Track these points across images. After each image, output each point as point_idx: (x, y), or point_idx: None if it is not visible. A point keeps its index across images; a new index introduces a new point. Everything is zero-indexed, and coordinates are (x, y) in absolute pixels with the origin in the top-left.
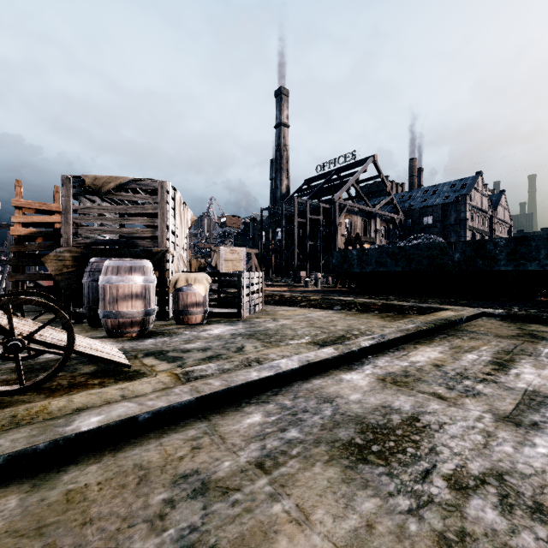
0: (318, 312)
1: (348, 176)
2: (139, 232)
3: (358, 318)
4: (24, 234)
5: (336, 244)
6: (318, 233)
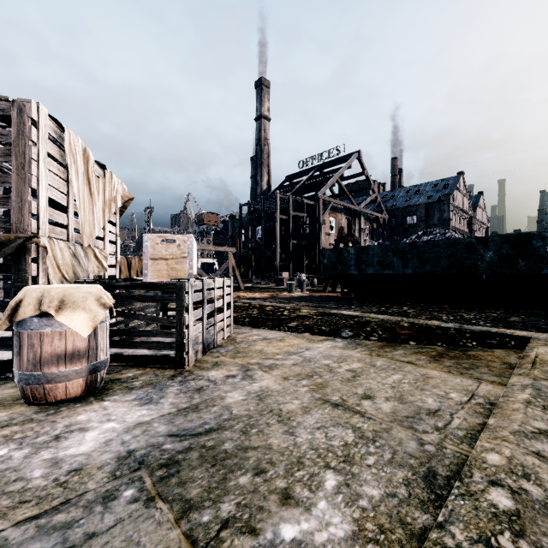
0: (320, 346)
1: (332, 173)
2: None
3: (397, 364)
4: None
5: (320, 243)
6: (300, 231)
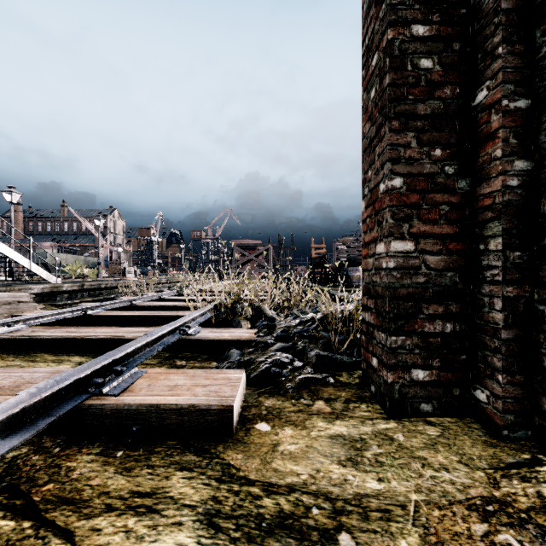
0: None
1: None
2: (356, 257)
3: None
4: (315, 257)
5: None
6: None
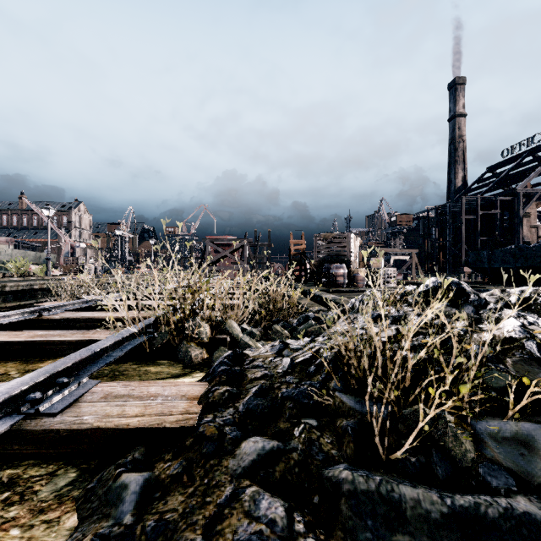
0: None
1: None
2: (339, 253)
3: None
4: (294, 254)
5: (519, 237)
6: None
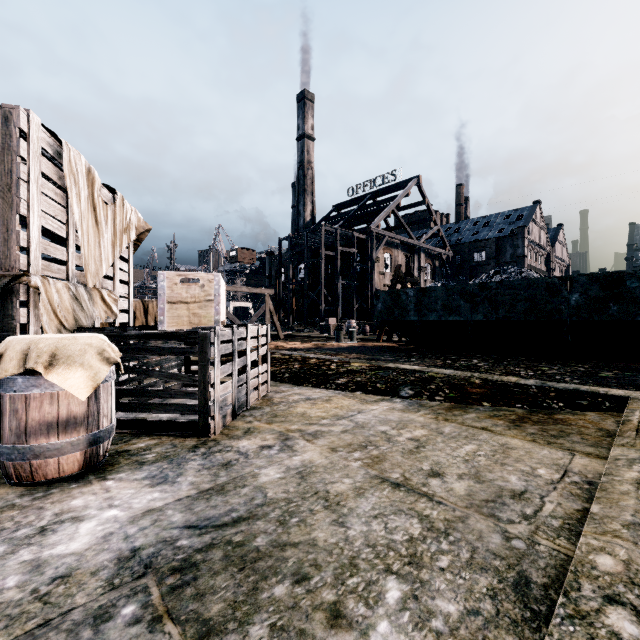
0: (375, 407)
1: (387, 201)
2: None
3: (470, 431)
4: None
5: (373, 284)
6: (350, 270)
